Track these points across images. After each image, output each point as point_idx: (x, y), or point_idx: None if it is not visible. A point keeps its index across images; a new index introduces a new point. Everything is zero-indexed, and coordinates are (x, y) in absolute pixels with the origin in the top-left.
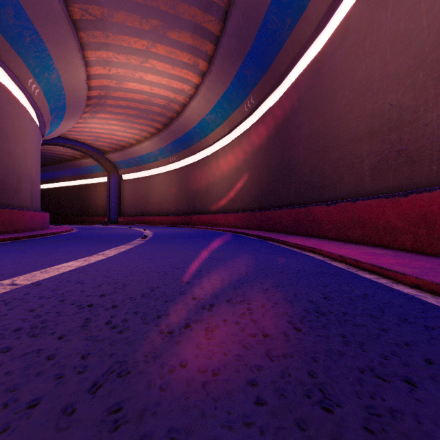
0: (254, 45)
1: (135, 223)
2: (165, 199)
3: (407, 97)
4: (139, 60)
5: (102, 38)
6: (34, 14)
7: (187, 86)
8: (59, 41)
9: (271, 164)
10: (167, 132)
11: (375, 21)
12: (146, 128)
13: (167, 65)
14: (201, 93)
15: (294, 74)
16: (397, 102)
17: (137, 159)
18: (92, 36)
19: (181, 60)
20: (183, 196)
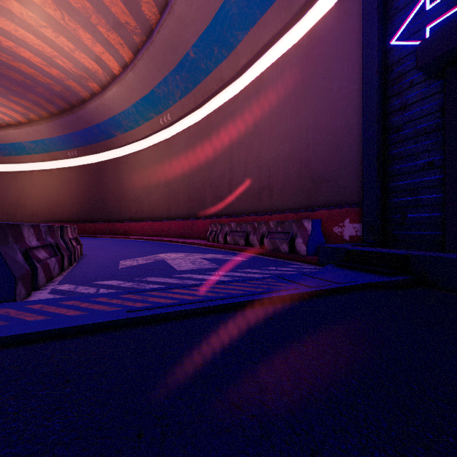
0: (82, 131)
1: None
2: None
3: (142, 195)
4: None
5: None
6: None
7: (9, 118)
8: None
9: (90, 196)
10: None
11: (136, 166)
12: None
13: None
14: (25, 129)
15: (106, 155)
16: (140, 194)
17: None
18: None
19: (13, 107)
20: None
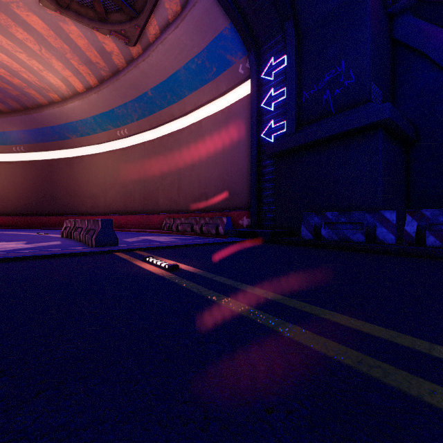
0: (33, 130)
1: None
2: None
3: (98, 192)
4: None
5: None
6: None
7: None
8: None
9: (39, 191)
10: None
11: (91, 167)
12: None
13: None
14: None
15: (57, 153)
16: (96, 192)
17: None
18: None
19: None
20: None
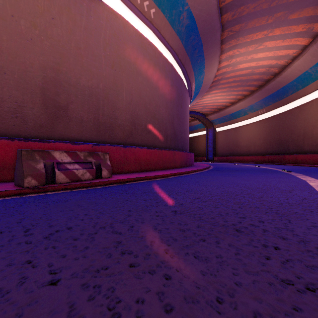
0: None
1: (227, 161)
2: (253, 143)
3: None
4: (254, 47)
5: (233, 43)
6: (205, 47)
7: (292, 50)
8: (211, 56)
9: None
10: (261, 91)
11: None
12: (242, 93)
13: (278, 41)
14: (309, 52)
15: None
16: None
17: (229, 116)
18: (228, 44)
19: (294, 32)
20: (272, 139)
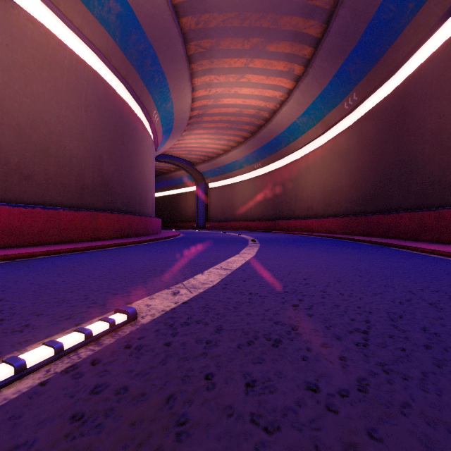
0: (362, 38)
1: (221, 228)
2: (249, 205)
3: None
4: (236, 77)
5: (207, 65)
6: (163, 59)
7: (279, 92)
8: (177, 76)
9: (380, 164)
10: (254, 139)
11: None
12: (234, 138)
13: (262, 77)
14: (293, 98)
15: (414, 61)
16: None
17: (222, 168)
18: (200, 65)
19: (276, 69)
20: (268, 201)
